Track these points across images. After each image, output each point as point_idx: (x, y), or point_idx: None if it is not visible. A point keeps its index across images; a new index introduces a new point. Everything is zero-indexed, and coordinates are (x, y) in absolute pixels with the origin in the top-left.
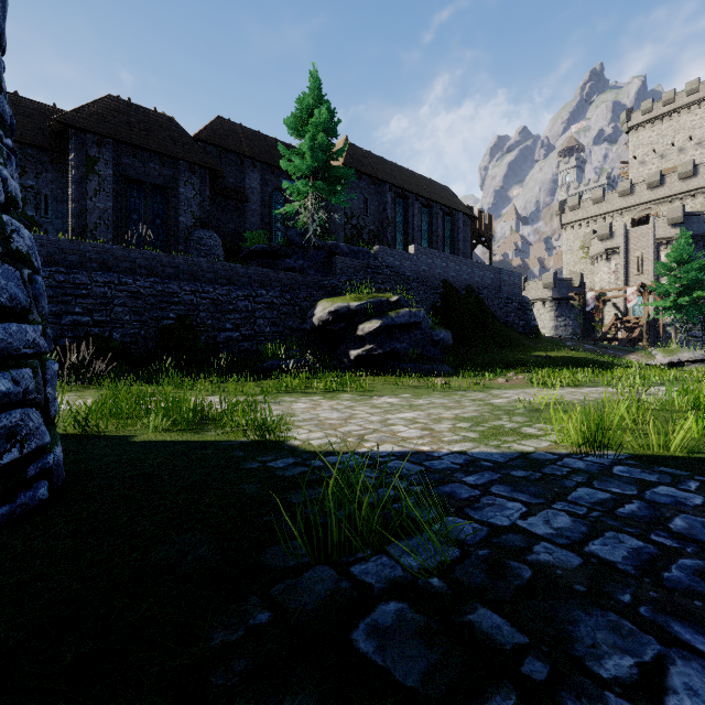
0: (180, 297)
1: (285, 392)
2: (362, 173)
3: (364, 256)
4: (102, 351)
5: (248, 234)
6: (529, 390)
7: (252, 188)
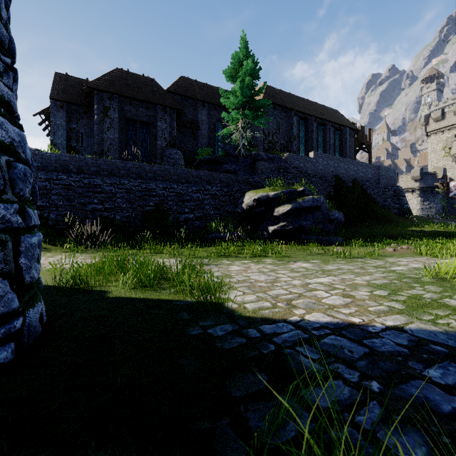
0: (156, 192)
1: (224, 256)
2: (276, 104)
3: (277, 160)
4: (110, 227)
5: (200, 150)
6: (419, 258)
7: (202, 121)
